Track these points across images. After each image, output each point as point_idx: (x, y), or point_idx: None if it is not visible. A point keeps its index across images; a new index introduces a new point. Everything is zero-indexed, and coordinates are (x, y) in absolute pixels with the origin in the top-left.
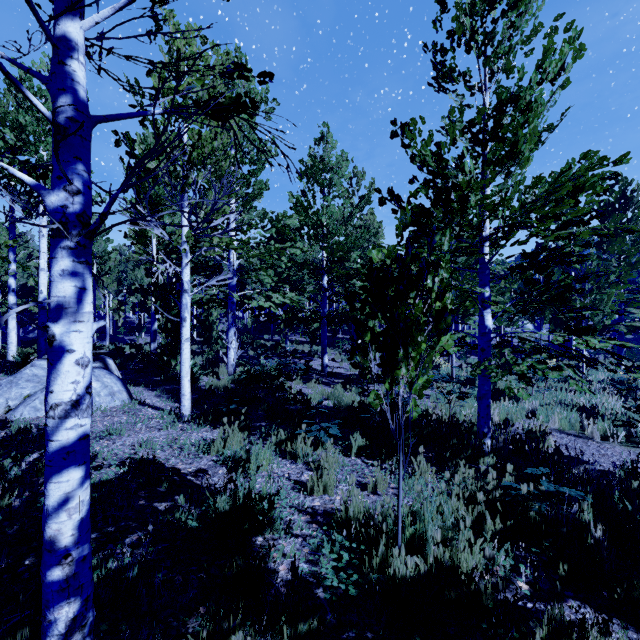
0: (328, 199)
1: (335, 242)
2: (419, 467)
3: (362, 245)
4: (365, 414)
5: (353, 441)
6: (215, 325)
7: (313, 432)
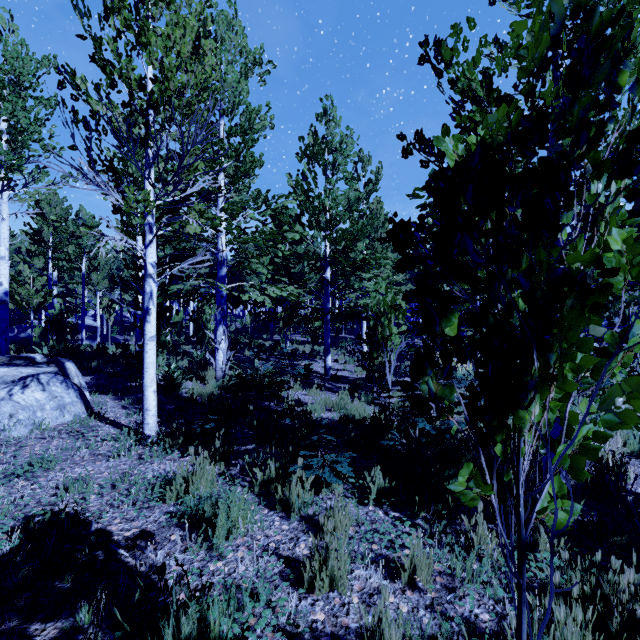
0: (331, 181)
1: (339, 229)
2: (476, 532)
3: (369, 234)
4: (386, 441)
5: (371, 483)
6: (209, 323)
7: (314, 469)
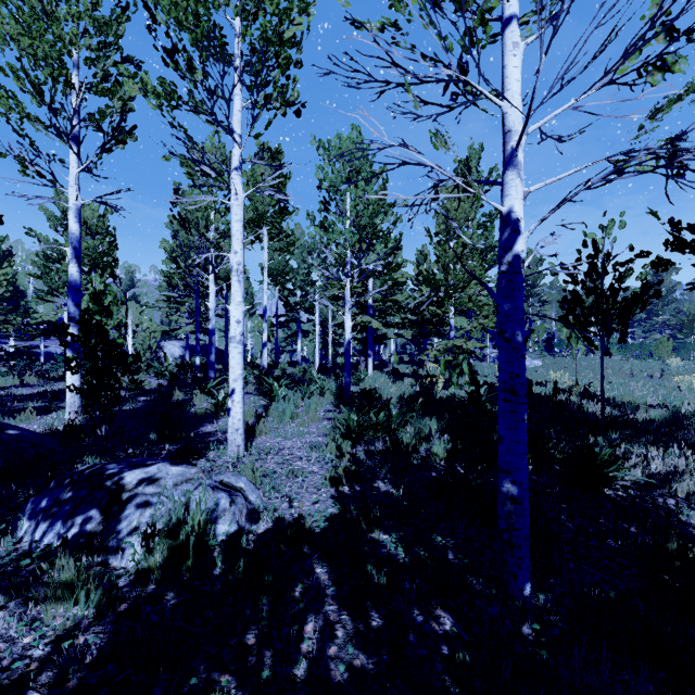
0: None
1: None
2: None
3: None
4: None
5: None
6: None
7: None
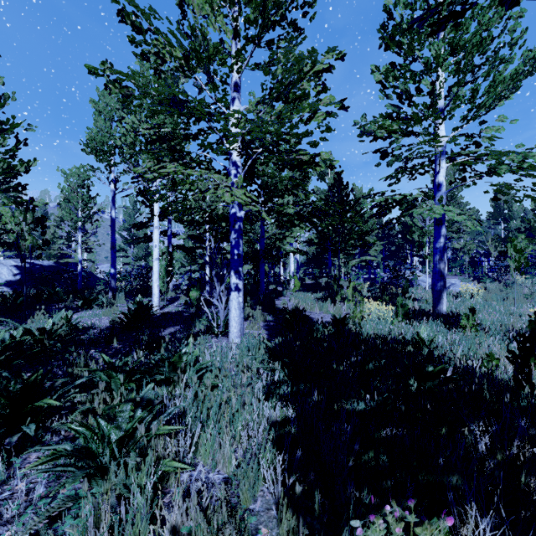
0: None
1: None
2: None
3: None
4: None
5: None
6: None
7: None
